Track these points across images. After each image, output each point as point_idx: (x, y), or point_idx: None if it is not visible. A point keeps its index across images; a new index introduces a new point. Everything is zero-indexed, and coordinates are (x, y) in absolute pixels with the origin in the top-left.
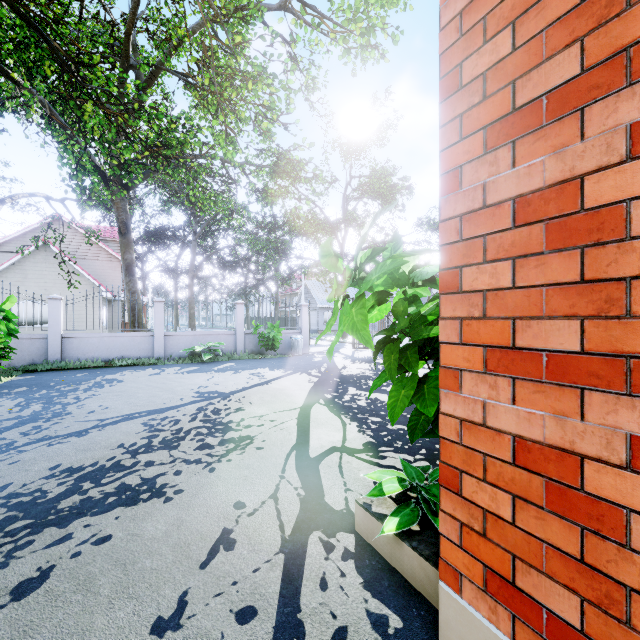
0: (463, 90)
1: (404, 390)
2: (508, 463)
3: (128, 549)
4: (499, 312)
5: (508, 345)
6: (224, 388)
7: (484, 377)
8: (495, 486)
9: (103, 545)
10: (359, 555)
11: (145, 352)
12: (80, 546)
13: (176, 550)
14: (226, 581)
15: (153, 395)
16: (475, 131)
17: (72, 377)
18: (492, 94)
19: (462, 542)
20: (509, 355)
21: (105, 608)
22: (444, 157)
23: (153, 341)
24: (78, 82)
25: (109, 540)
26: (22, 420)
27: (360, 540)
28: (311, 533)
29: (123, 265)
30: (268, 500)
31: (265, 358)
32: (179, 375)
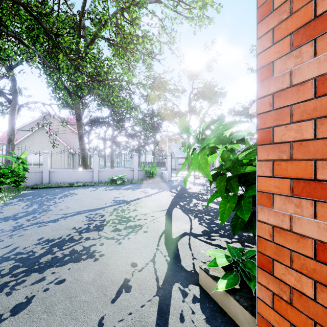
0: (274, 12)
1: (229, 203)
2: (310, 258)
3: (73, 288)
4: (303, 156)
5: (310, 178)
6: (127, 198)
7: (291, 199)
8: (300, 272)
9: (60, 285)
10: (202, 300)
11: (89, 179)
12: (48, 285)
13: (99, 290)
14: (125, 312)
15: (91, 201)
16: (284, 37)
17: (53, 191)
18: (297, 10)
19: (274, 305)
20: (311, 185)
21: (58, 324)
22: (260, 58)
23: (92, 174)
24: (55, 44)
25: (64, 282)
26: (28, 213)
27: (202, 290)
28: (174, 284)
29: (78, 136)
30: (149, 262)
31: (148, 183)
32: (105, 191)
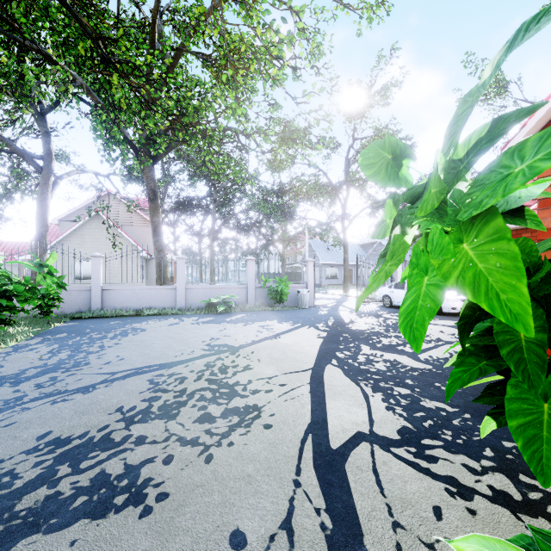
0: None
1: (549, 406)
2: None
3: None
4: None
5: None
6: (234, 341)
7: None
8: None
9: None
10: None
11: (169, 303)
12: None
13: None
14: None
15: (167, 346)
16: None
17: (106, 325)
18: None
19: None
20: None
21: None
22: None
23: (176, 293)
24: (104, 55)
25: None
26: (45, 369)
27: None
28: None
29: (152, 227)
30: (279, 533)
31: (273, 310)
32: (195, 325)
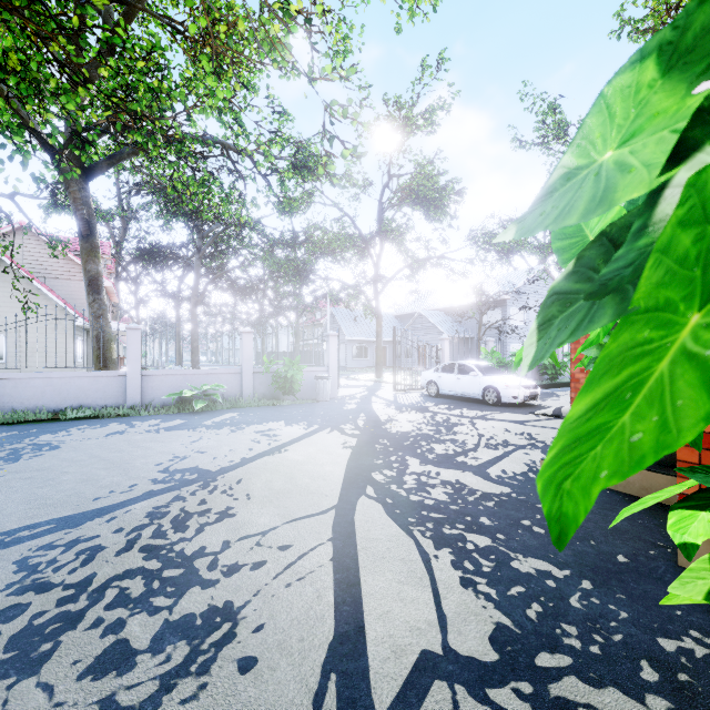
0: None
1: None
2: None
3: None
4: None
5: None
6: (211, 461)
7: None
8: None
9: None
10: None
11: (114, 398)
12: None
13: None
14: None
15: (88, 478)
16: None
17: None
18: None
19: None
20: None
21: None
22: None
23: (125, 383)
24: None
25: None
26: None
27: None
28: None
29: (85, 279)
30: None
31: (281, 405)
32: (151, 435)
